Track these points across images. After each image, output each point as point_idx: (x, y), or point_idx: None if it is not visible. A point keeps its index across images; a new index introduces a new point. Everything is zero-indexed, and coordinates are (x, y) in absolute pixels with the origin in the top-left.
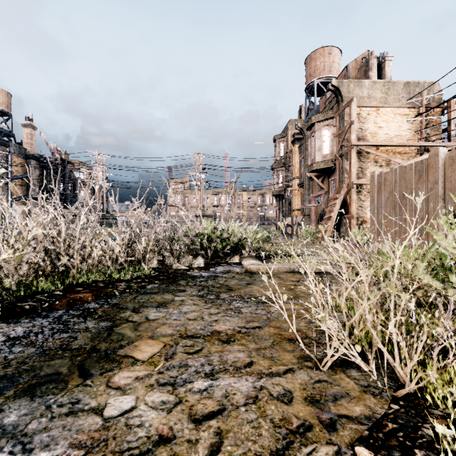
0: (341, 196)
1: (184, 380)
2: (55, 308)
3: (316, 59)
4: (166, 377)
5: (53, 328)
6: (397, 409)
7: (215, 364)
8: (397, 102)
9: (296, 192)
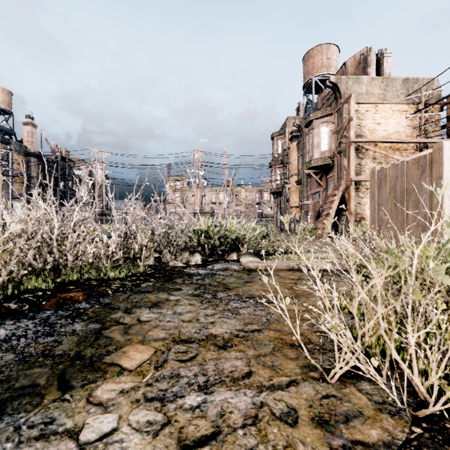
0: (340, 193)
1: (174, 394)
2: (44, 309)
3: (314, 56)
4: (154, 391)
5: (37, 330)
6: (420, 433)
7: (210, 374)
8: (396, 98)
9: (293, 189)
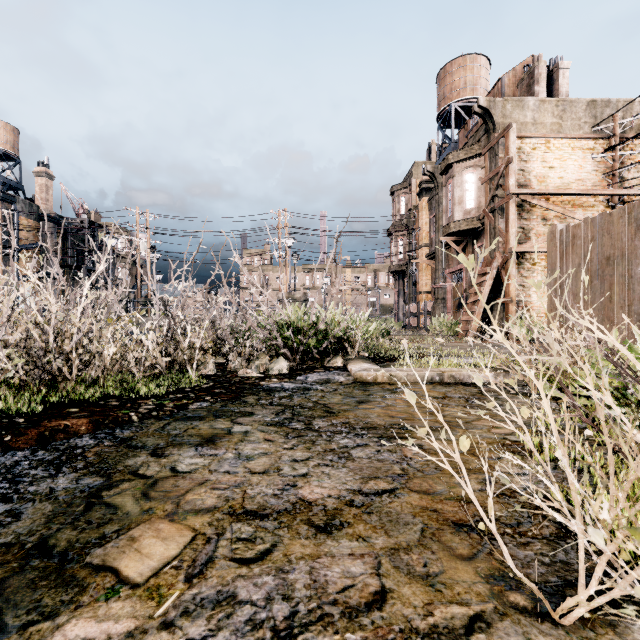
0: (493, 270)
1: None
2: (14, 447)
3: (454, 73)
4: None
5: None
6: None
7: (299, 597)
8: (577, 130)
9: (423, 267)
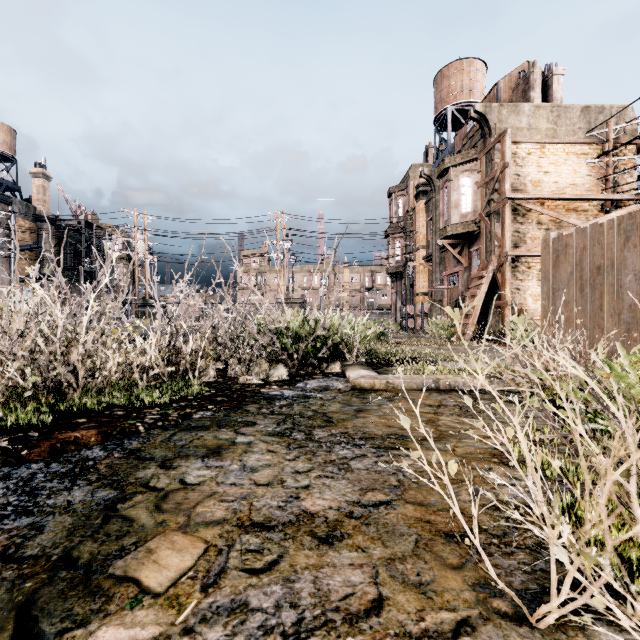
0: (489, 273)
1: None
2: (28, 460)
3: (450, 77)
4: None
5: (7, 503)
6: None
7: (305, 604)
8: (572, 135)
9: (420, 269)
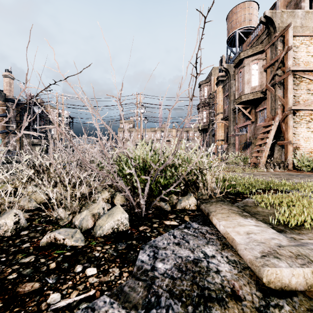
0: (276, 122)
1: None
2: None
3: (237, 13)
4: None
5: None
6: None
7: None
8: None
9: (219, 125)
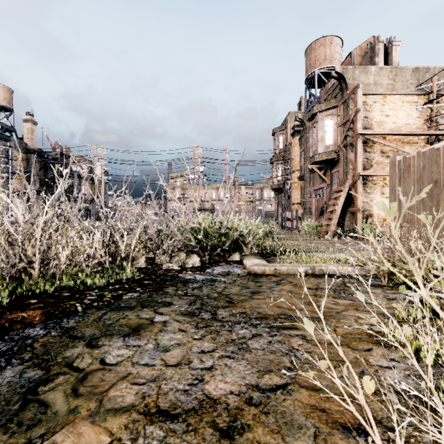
0: (346, 188)
1: None
2: None
3: (317, 49)
4: None
5: None
6: None
7: None
8: (406, 89)
9: (295, 185)
